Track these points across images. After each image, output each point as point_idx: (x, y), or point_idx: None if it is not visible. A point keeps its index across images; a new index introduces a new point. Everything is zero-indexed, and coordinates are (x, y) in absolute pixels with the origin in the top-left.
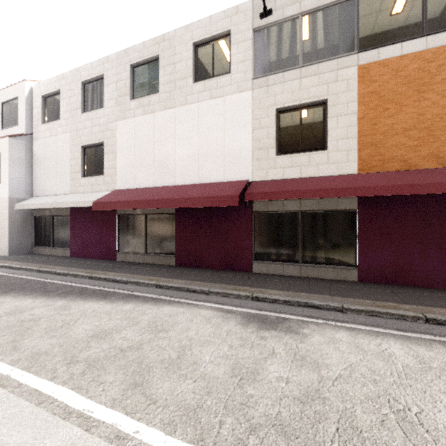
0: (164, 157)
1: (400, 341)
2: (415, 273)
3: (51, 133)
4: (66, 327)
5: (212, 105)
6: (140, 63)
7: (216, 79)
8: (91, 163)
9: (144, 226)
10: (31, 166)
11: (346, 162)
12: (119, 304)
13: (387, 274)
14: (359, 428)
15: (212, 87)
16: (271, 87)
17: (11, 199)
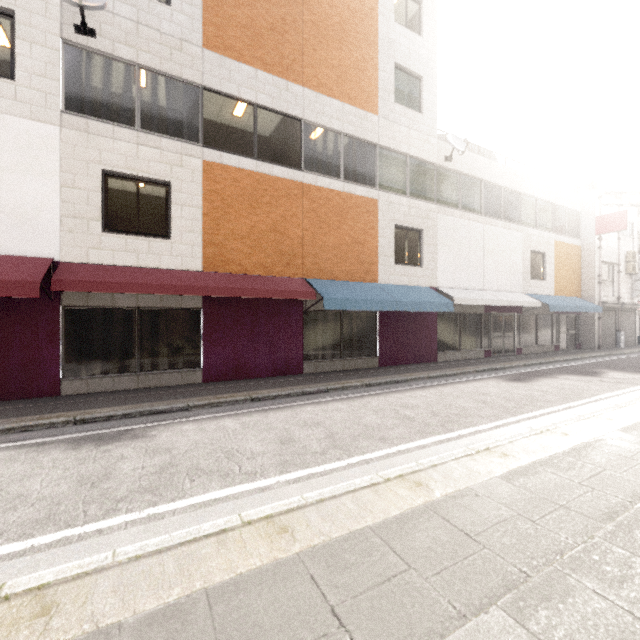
0: None
1: (233, 418)
2: (249, 367)
3: None
4: None
5: None
6: None
7: None
8: None
9: None
10: None
11: (191, 258)
12: None
13: (228, 371)
14: (202, 468)
15: None
16: (94, 137)
17: None
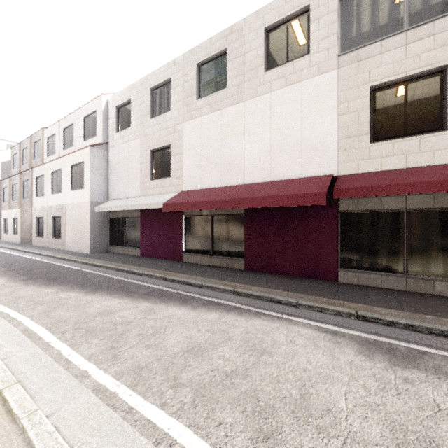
0: (232, 154)
1: None
2: None
3: (123, 140)
4: (157, 335)
5: (287, 93)
6: (206, 61)
7: (291, 64)
8: (159, 166)
9: (211, 228)
10: (107, 172)
11: None
12: (202, 311)
13: None
14: None
15: (287, 73)
16: (363, 61)
17: (92, 203)
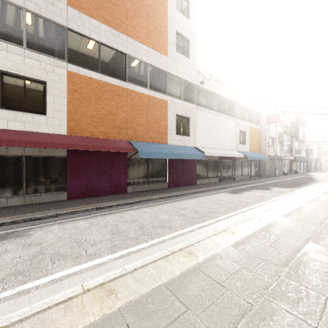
0: None
1: (84, 220)
2: (96, 189)
3: None
4: None
5: None
6: None
7: None
8: None
9: None
10: None
11: (60, 127)
12: None
13: (83, 192)
14: (61, 254)
15: None
16: None
17: None
